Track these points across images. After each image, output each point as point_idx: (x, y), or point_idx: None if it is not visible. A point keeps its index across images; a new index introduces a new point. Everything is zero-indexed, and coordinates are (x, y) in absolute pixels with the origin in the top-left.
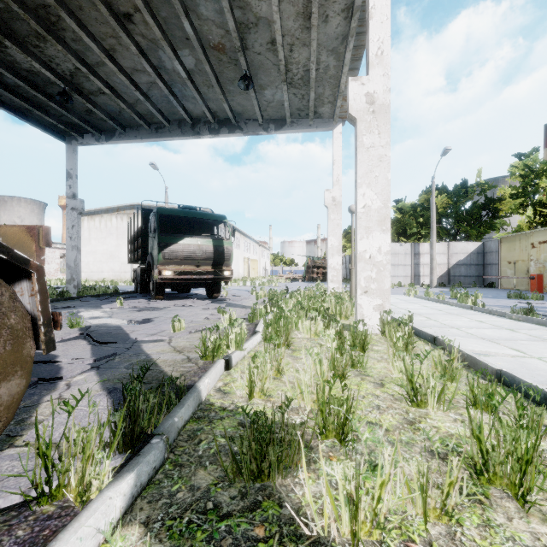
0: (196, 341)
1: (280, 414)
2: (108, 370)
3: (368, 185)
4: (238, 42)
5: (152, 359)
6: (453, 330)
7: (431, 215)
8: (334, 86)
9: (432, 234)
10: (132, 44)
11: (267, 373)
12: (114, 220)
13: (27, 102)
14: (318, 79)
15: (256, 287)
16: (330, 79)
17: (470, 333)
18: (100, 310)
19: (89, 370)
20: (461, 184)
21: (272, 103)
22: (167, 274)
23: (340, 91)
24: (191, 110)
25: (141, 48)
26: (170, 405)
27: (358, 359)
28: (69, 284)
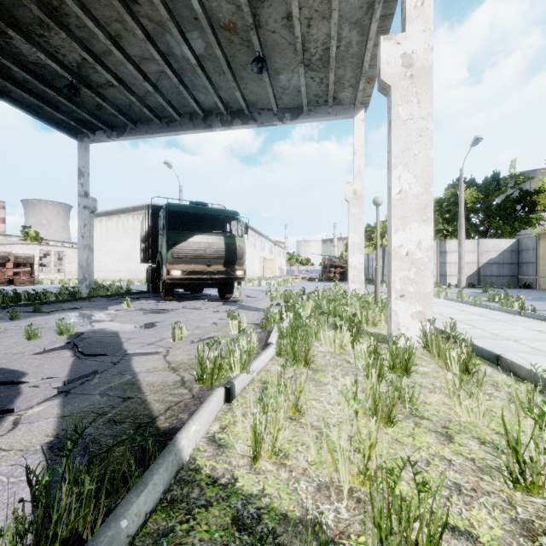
0: (196, 354)
1: (303, 540)
2: (77, 397)
3: (405, 166)
4: (251, 18)
5: (138, 380)
6: (511, 343)
7: (459, 210)
8: (356, 67)
9: (461, 231)
10: (137, 27)
11: (280, 421)
12: (130, 220)
13: (37, 98)
14: (338, 59)
15: (271, 287)
16: (352, 59)
17: (536, 348)
18: (104, 312)
19: (54, 397)
20: (492, 176)
21: (287, 90)
22: (175, 274)
23: (363, 71)
24: (203, 102)
25: (148, 32)
26: (130, 478)
27: (406, 391)
28: (81, 283)
